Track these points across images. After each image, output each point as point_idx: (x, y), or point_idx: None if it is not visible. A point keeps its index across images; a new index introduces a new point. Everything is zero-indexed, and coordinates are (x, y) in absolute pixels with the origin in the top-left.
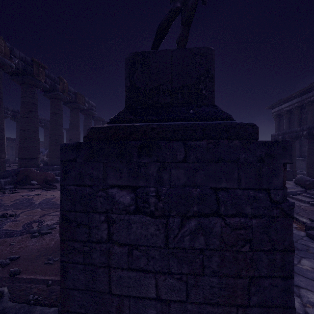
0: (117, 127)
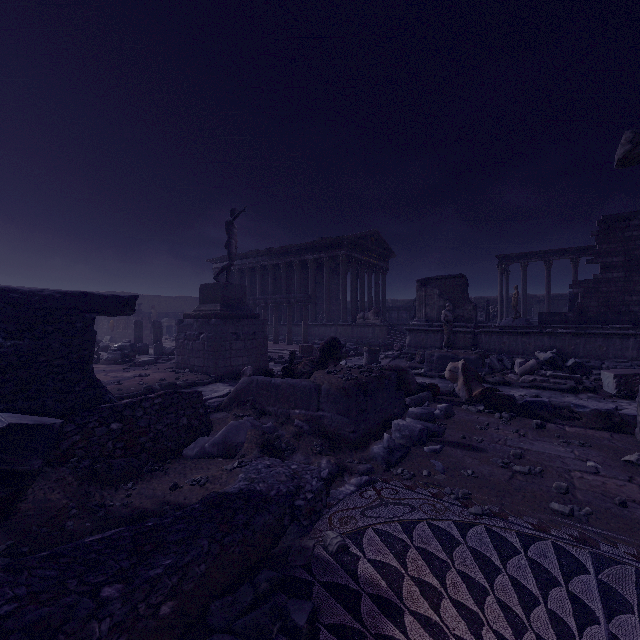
0: (224, 313)
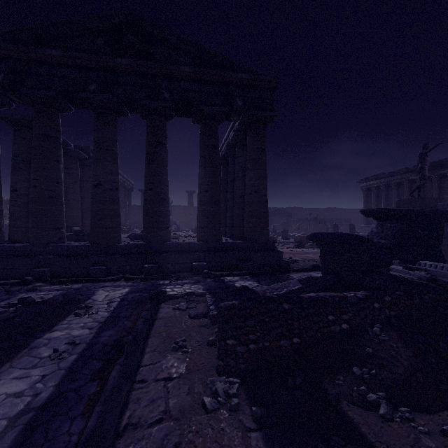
0: None
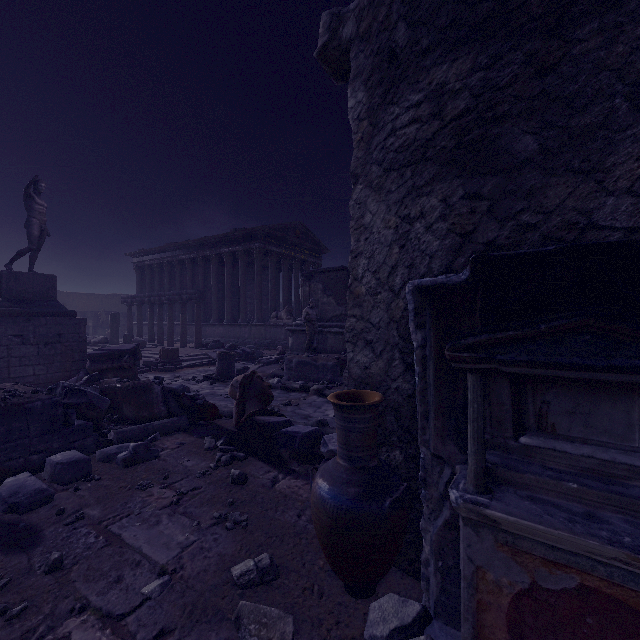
0: (5, 310)
